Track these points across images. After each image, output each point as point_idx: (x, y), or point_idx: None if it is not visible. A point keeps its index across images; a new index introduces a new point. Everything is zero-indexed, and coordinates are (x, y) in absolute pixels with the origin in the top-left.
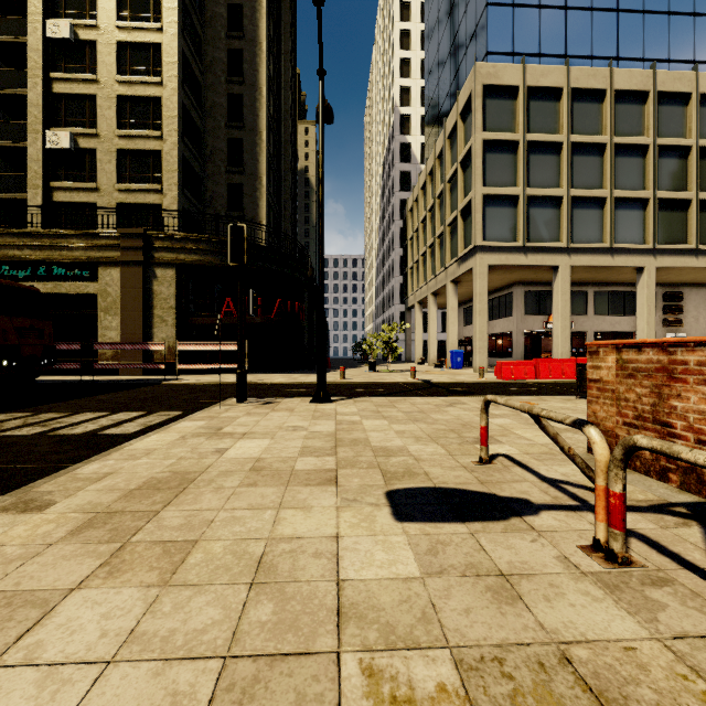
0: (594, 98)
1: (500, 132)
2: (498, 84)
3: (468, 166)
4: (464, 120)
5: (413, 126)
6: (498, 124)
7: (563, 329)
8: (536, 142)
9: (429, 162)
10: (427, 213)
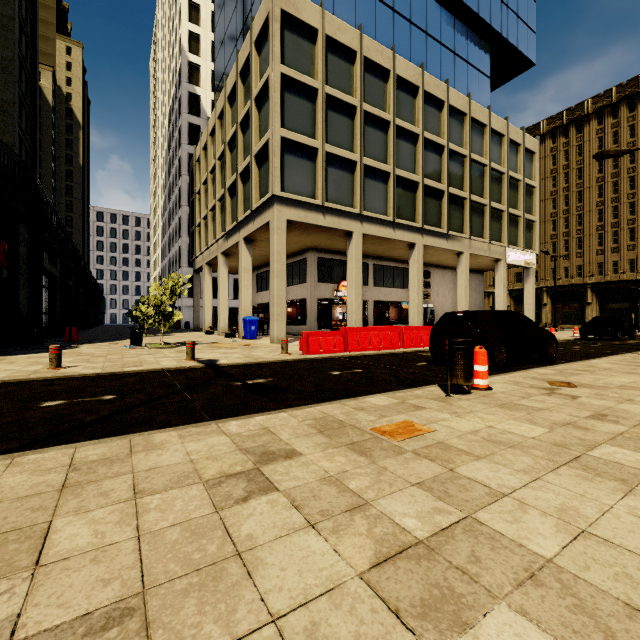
0: (380, 76)
1: (299, 72)
2: (297, 16)
3: (264, 104)
4: (260, 52)
5: (203, 78)
6: (297, 63)
7: (356, 296)
8: (334, 99)
9: (219, 103)
10: (217, 161)
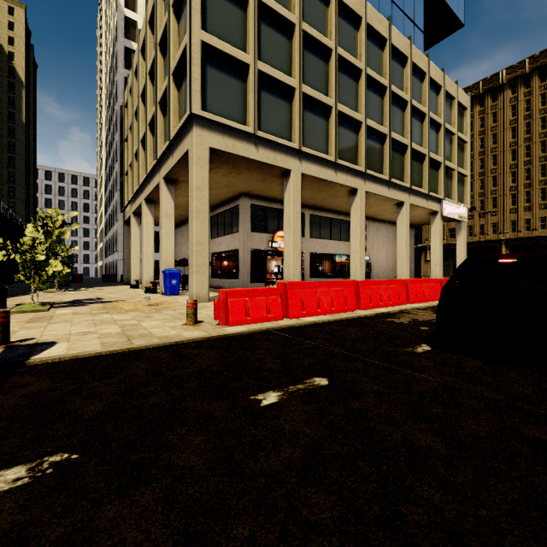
0: None
1: None
2: None
3: (183, 9)
4: None
5: None
6: None
7: (295, 245)
8: (268, 10)
9: (142, 32)
10: (140, 98)
